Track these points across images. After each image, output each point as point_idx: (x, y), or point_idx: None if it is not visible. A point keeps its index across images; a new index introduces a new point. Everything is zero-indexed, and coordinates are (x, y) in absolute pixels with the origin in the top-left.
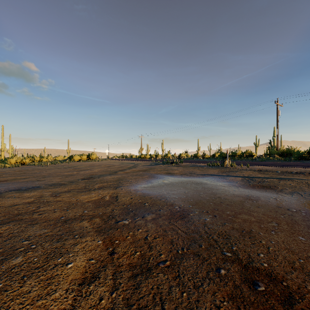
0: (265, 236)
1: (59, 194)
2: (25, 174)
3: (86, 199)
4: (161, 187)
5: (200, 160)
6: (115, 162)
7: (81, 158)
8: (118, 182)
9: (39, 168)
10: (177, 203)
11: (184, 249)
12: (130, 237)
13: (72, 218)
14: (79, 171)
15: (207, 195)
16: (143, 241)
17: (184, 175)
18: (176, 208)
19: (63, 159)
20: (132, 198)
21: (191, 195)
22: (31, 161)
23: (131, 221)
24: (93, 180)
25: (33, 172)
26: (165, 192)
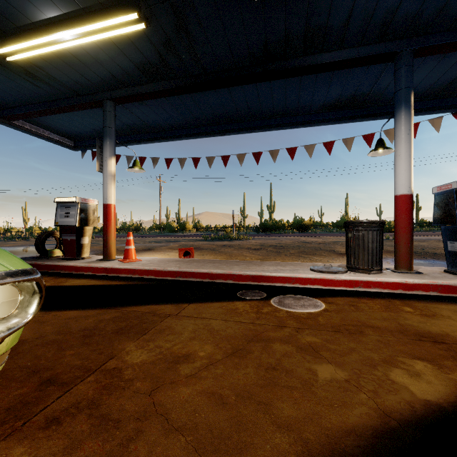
0: None
1: None
2: None
3: None
4: None
5: None
6: None
7: None
8: None
9: None
10: None
11: None
12: None
13: None
14: None
15: None
16: None
17: (12, 246)
18: None
19: None
20: None
21: None
22: None
23: None
24: None
25: None
26: None
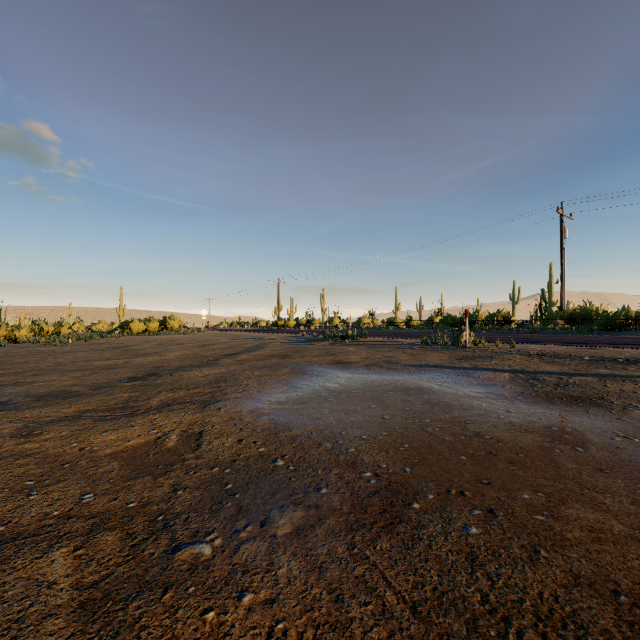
0: None
1: (42, 428)
2: None
3: (110, 445)
4: (320, 403)
5: (403, 330)
6: (219, 337)
7: (146, 327)
8: (214, 389)
9: (44, 351)
10: (368, 458)
11: None
12: None
13: (29, 532)
14: (131, 358)
15: (443, 427)
16: None
17: (375, 367)
18: (365, 476)
19: (108, 329)
20: (241, 440)
21: (400, 427)
22: (34, 334)
23: (221, 543)
24: (154, 383)
25: (22, 361)
26: (332, 418)
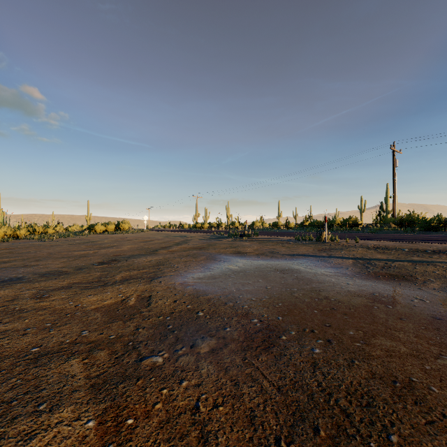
0: (446, 398)
1: (49, 293)
2: (10, 255)
3: (94, 303)
4: (226, 278)
5: (283, 231)
6: (156, 235)
7: (106, 229)
8: (156, 269)
9: (38, 245)
10: (255, 311)
11: (281, 442)
12: (162, 404)
13: (54, 350)
14: (98, 249)
15: (304, 293)
16: (188, 419)
17: (262, 256)
18: (254, 321)
19: (79, 230)
20: (176, 300)
21: (277, 294)
22: (29, 233)
23: (167, 356)
24: (116, 266)
25: (25, 251)
26: (233, 288)
